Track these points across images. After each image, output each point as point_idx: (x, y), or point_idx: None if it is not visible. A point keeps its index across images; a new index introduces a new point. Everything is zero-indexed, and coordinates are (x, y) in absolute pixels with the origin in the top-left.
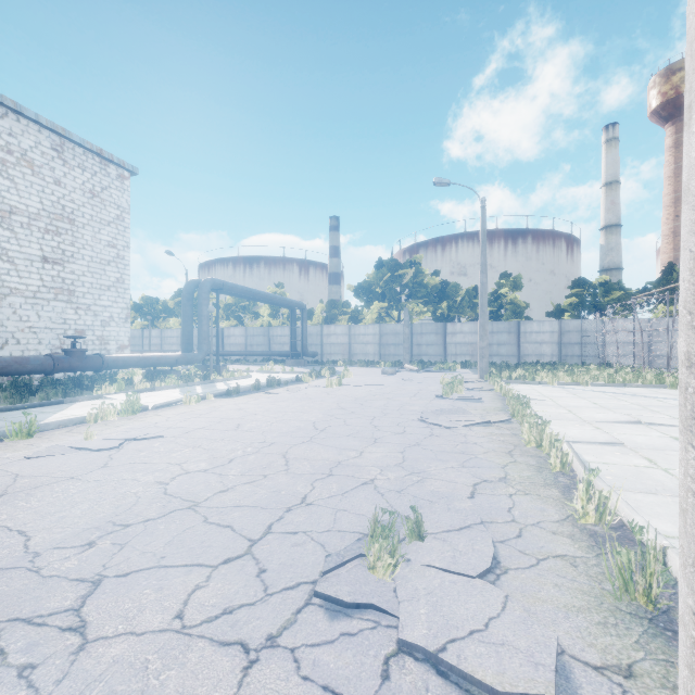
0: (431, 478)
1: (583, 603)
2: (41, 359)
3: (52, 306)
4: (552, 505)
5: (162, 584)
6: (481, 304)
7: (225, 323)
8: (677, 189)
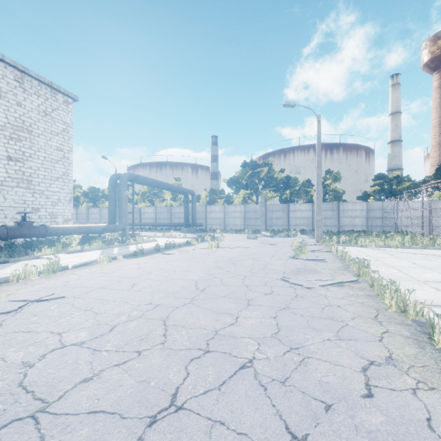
0: (313, 357)
1: None
2: None
3: (15, 191)
4: None
5: None
6: (317, 190)
7: (142, 204)
8: (440, 115)
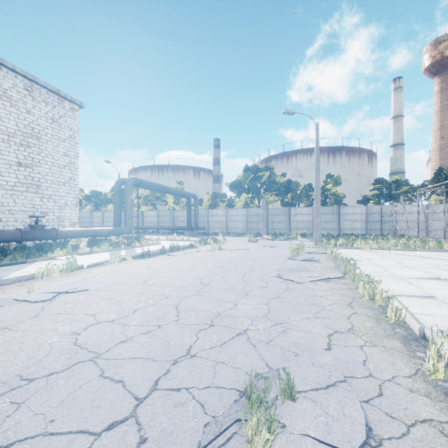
0: (293, 329)
1: None
2: (13, 232)
3: (25, 196)
4: (399, 358)
5: None
6: (316, 194)
7: (144, 207)
8: (442, 119)
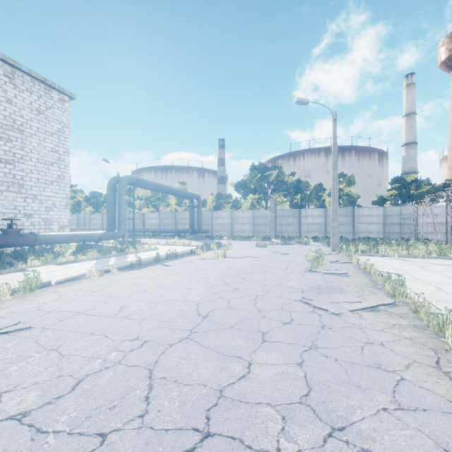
0: (371, 451)
1: None
2: None
3: (5, 196)
4: None
5: None
6: (333, 194)
7: (146, 209)
8: None
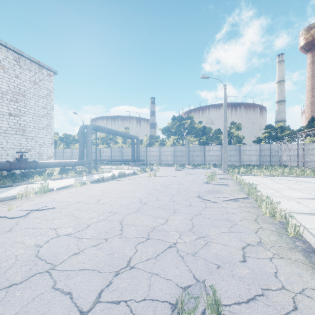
0: (213, 242)
1: None
2: (3, 163)
3: (14, 137)
4: (304, 270)
5: None
6: (224, 136)
7: (101, 146)
8: (312, 83)
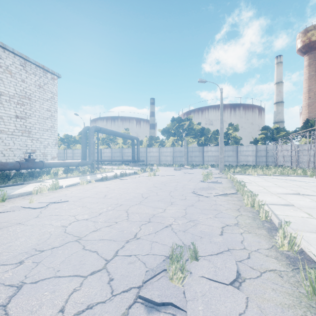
0: (200, 223)
1: (290, 301)
2: (14, 163)
3: (20, 138)
4: (263, 239)
5: (55, 288)
6: (220, 137)
7: (102, 146)
8: (309, 85)
